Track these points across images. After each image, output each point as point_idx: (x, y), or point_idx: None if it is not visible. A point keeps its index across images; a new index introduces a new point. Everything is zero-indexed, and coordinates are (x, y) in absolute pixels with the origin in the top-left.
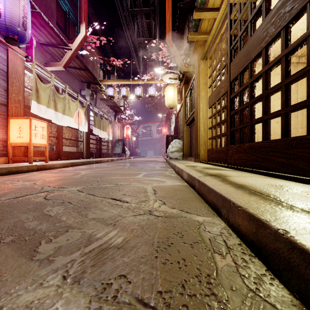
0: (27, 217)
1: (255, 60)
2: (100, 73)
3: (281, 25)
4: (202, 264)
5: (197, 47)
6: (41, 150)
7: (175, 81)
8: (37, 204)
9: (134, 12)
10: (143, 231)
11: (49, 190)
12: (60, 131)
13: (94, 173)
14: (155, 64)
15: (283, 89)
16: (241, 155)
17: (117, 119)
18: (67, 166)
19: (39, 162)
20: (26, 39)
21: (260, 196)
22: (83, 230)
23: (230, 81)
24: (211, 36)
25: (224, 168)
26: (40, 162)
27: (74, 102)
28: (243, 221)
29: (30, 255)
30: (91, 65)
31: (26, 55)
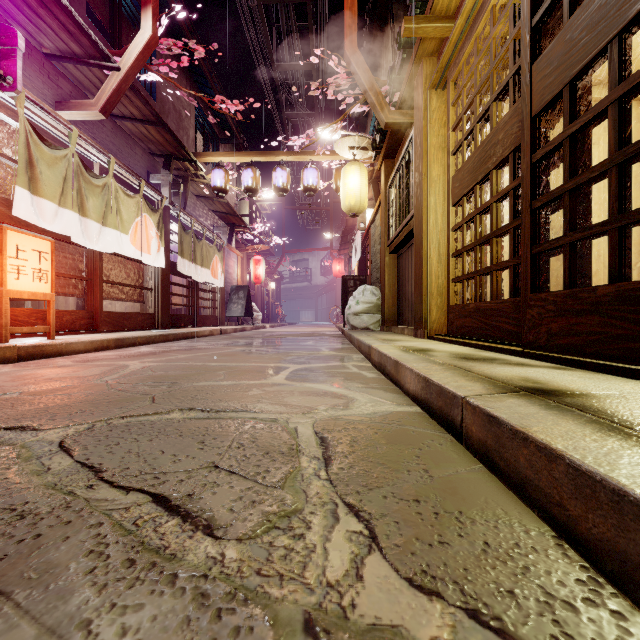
0: None
1: (635, 26)
2: (196, 139)
3: None
4: None
5: (421, 58)
6: (46, 310)
7: (362, 155)
8: None
9: None
10: None
11: None
12: (96, 266)
13: (161, 367)
14: (317, 122)
15: None
16: (581, 321)
17: (236, 242)
18: (107, 348)
19: (38, 337)
20: None
21: None
22: None
23: (533, 113)
24: (463, 18)
25: (514, 357)
26: (39, 338)
27: (132, 198)
28: None
29: None
30: (174, 118)
31: (1, 73)
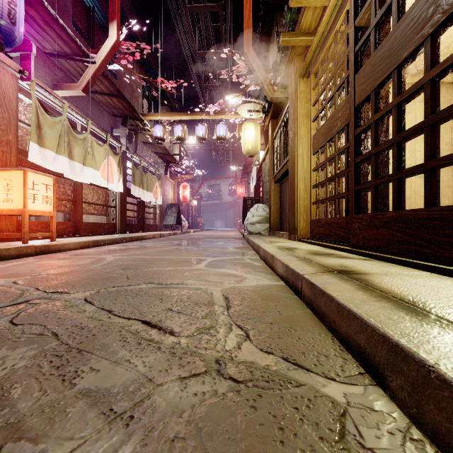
0: None
1: (406, 63)
2: (143, 103)
3: None
4: None
5: (293, 57)
6: (48, 221)
7: (256, 115)
8: None
9: (195, 9)
10: (200, 452)
11: (32, 299)
12: (78, 192)
13: (126, 259)
14: (226, 90)
15: None
16: (379, 232)
17: (170, 173)
18: (88, 247)
19: (43, 239)
20: (15, 40)
21: None
22: (42, 448)
23: (355, 105)
24: (318, 36)
25: (344, 253)
26: (44, 240)
27: (102, 146)
28: None
29: None
30: (128, 90)
31: (21, 69)
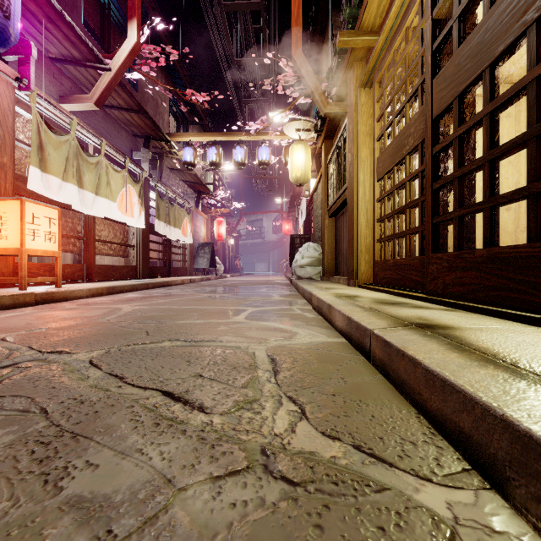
0: None
1: (501, 60)
2: (170, 122)
3: None
4: None
5: (353, 62)
6: (52, 264)
7: (307, 135)
8: None
9: (232, 7)
10: None
11: (21, 361)
12: (90, 228)
13: (148, 309)
14: (269, 106)
15: None
16: (465, 275)
17: (202, 206)
18: (101, 295)
19: (46, 285)
20: (10, 38)
21: None
22: None
23: (433, 116)
24: (384, 35)
25: (419, 302)
26: (48, 286)
27: (119, 172)
28: None
29: None
30: (152, 105)
31: (19, 76)
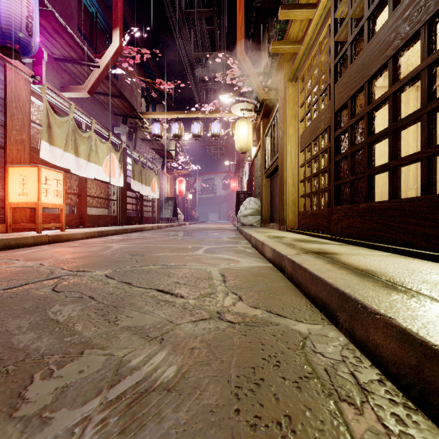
0: (19, 324)
1: (375, 78)
2: (141, 102)
3: (421, 20)
4: (324, 428)
5: (282, 62)
6: (56, 214)
7: (249, 114)
8: (39, 299)
9: (191, 14)
10: (210, 353)
11: (62, 275)
12: (83, 186)
13: (132, 247)
14: (220, 89)
15: (425, 119)
16: (354, 221)
17: (166, 168)
18: (93, 237)
19: (52, 230)
20: (32, 50)
21: (407, 294)
22: (109, 351)
23: (335, 110)
24: (304, 46)
25: (326, 240)
26: (54, 231)
27: (104, 144)
28: (386, 340)
29: (10, 407)
30: (128, 90)
31: (33, 74)
